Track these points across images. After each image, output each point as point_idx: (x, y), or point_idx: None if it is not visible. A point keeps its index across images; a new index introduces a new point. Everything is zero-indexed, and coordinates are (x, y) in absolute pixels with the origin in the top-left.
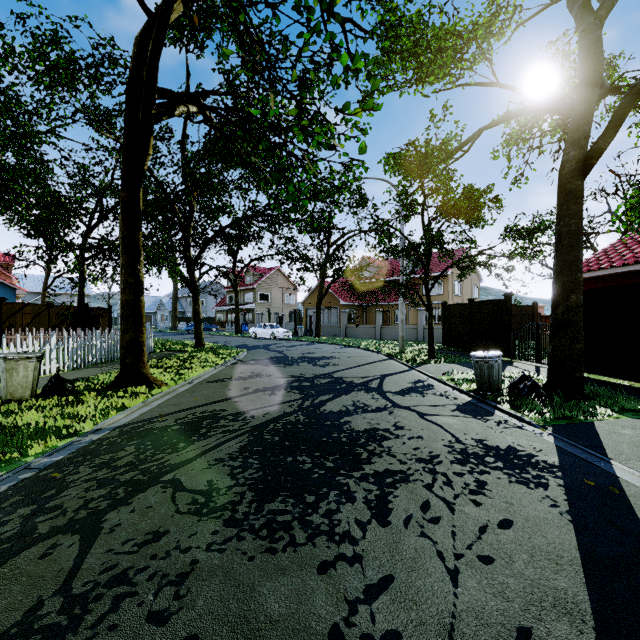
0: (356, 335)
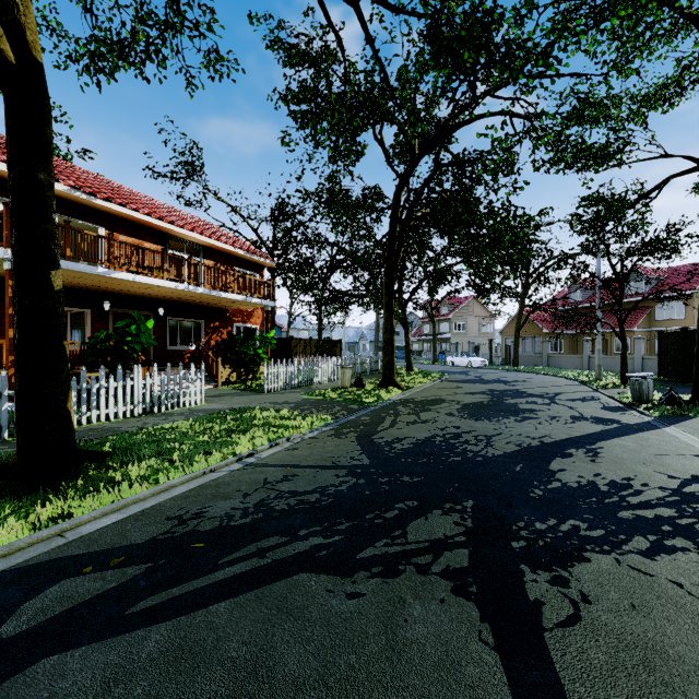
0: (559, 365)
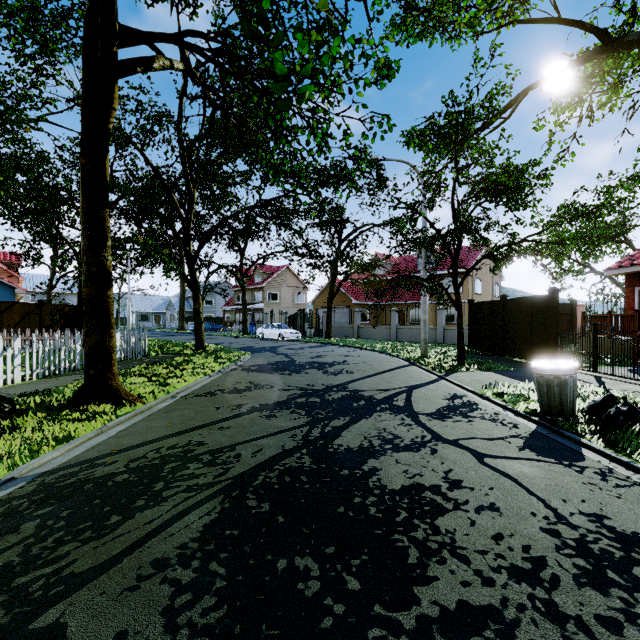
0: (369, 336)
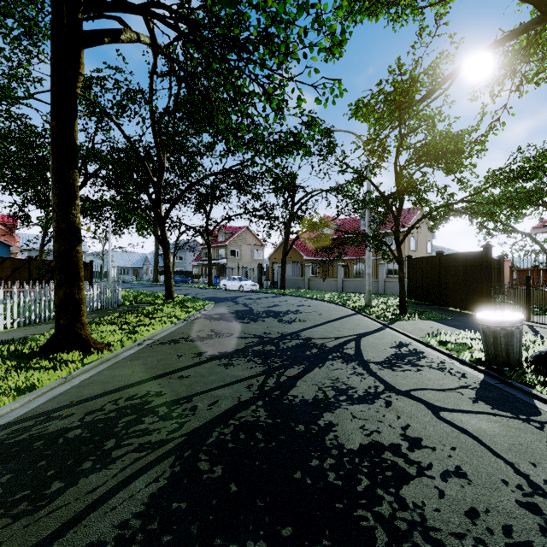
0: (319, 287)
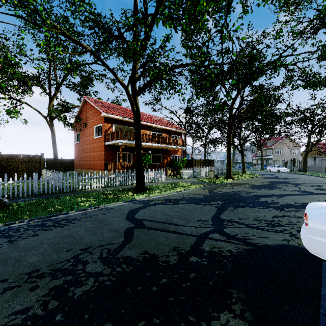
0: None
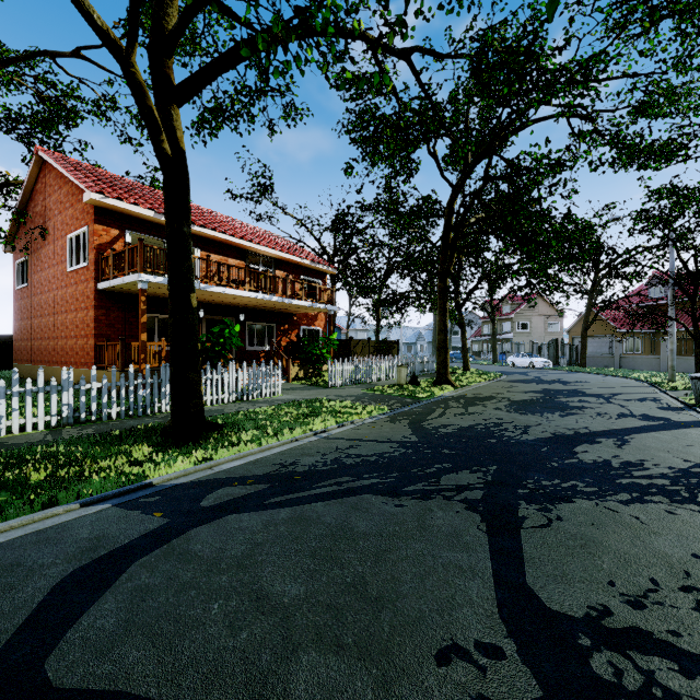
0: (633, 366)
